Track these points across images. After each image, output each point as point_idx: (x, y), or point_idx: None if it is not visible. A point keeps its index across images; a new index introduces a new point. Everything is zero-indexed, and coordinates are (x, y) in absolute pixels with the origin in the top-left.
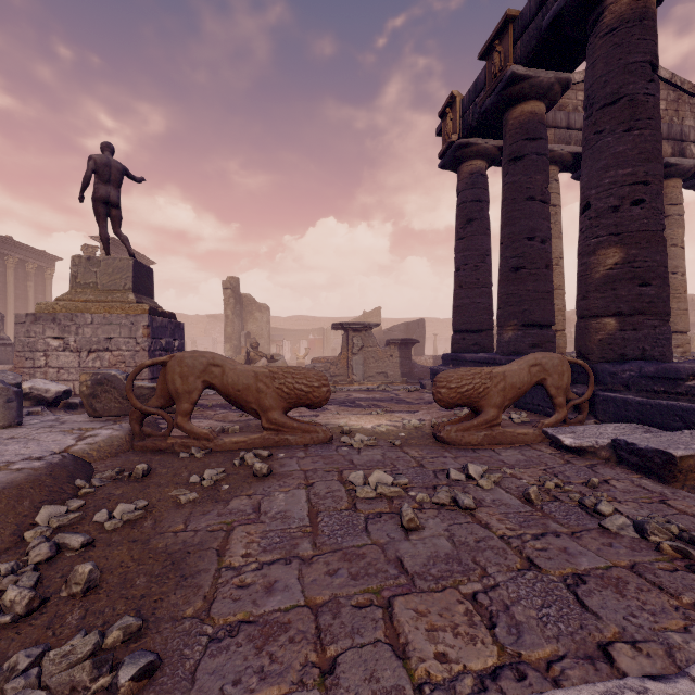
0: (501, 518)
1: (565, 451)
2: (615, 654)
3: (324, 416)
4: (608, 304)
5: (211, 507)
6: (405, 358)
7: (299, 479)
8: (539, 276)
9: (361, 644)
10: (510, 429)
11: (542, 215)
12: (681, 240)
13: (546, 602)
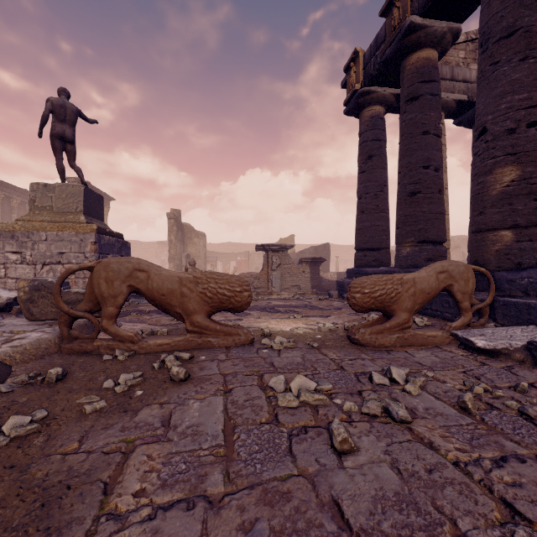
0: (444, 434)
1: (476, 352)
2: None
3: (246, 320)
4: (505, 218)
5: (116, 419)
6: (315, 274)
7: (217, 384)
8: (433, 199)
9: None
10: (420, 332)
11: (435, 147)
12: None
13: None
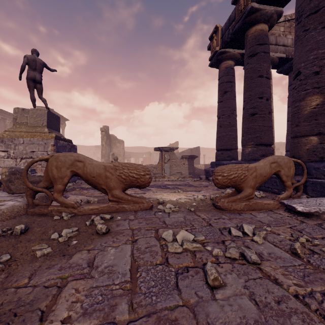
0: (284, 272)
1: (296, 214)
2: None
3: (148, 193)
4: (313, 128)
5: (57, 261)
6: (191, 165)
7: (127, 236)
8: (265, 118)
9: None
10: (260, 201)
11: (267, 85)
12: None
13: None
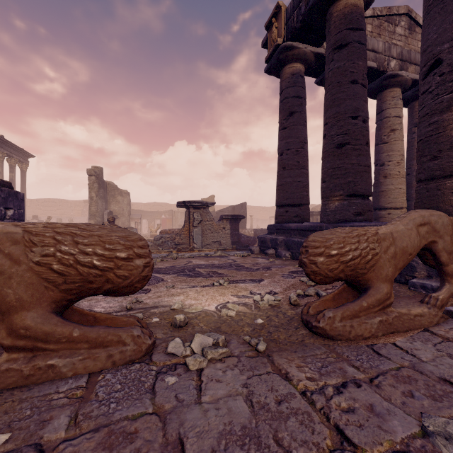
0: None
1: None
2: None
3: (155, 291)
4: None
5: None
6: (234, 230)
7: None
8: (361, 151)
9: None
10: (403, 309)
11: (363, 97)
12: None
13: None
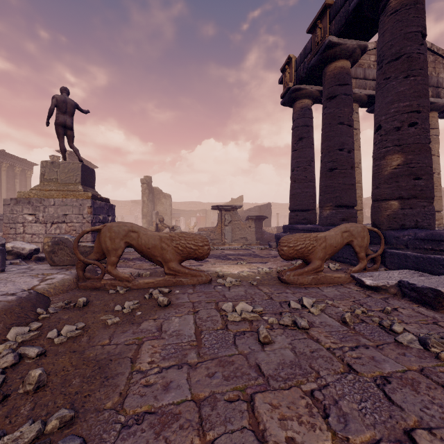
0: (327, 335)
1: (366, 288)
2: (417, 438)
3: (206, 265)
4: (393, 191)
5: (128, 327)
6: (259, 228)
7: (188, 308)
8: (346, 174)
9: (231, 430)
10: (329, 274)
11: (348, 134)
12: (437, 151)
13: (363, 397)
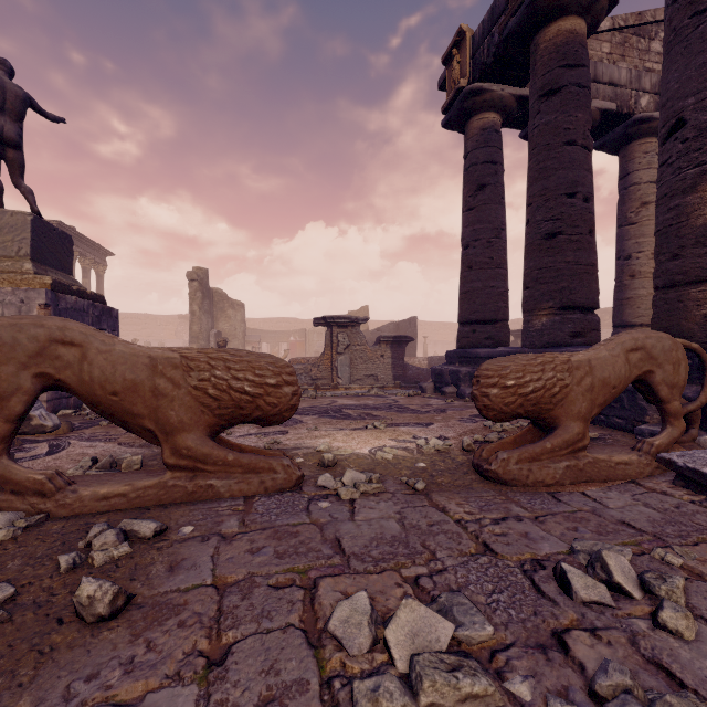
0: None
1: None
2: None
3: (294, 433)
4: None
5: None
6: (398, 359)
7: (195, 628)
8: (581, 243)
9: None
10: (603, 455)
11: (585, 165)
12: None
13: None
